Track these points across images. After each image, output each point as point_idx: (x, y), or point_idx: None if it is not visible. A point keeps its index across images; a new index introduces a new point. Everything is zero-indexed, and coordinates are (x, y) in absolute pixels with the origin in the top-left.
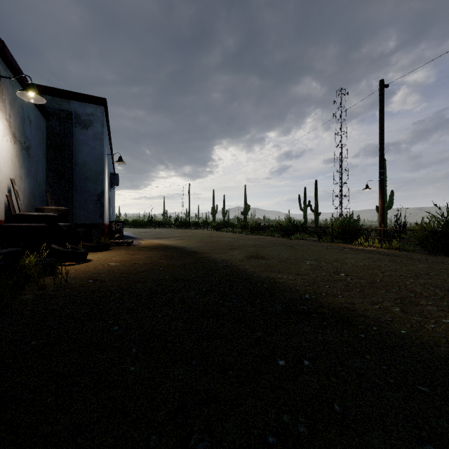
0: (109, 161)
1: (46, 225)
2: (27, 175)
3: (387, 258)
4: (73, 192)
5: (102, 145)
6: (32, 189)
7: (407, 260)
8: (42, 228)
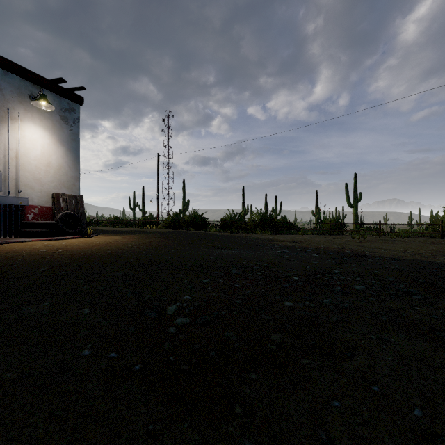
0: None
1: None
2: None
3: None
4: None
5: None
6: None
7: None
8: None
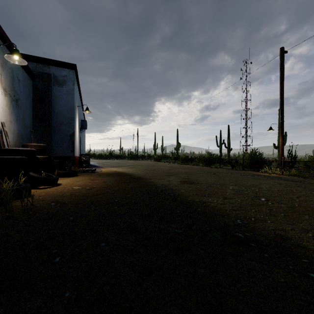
0: (80, 111)
1: (25, 157)
2: (16, 120)
3: (293, 184)
4: (52, 133)
5: (73, 98)
6: (21, 130)
7: (309, 185)
8: (21, 159)
